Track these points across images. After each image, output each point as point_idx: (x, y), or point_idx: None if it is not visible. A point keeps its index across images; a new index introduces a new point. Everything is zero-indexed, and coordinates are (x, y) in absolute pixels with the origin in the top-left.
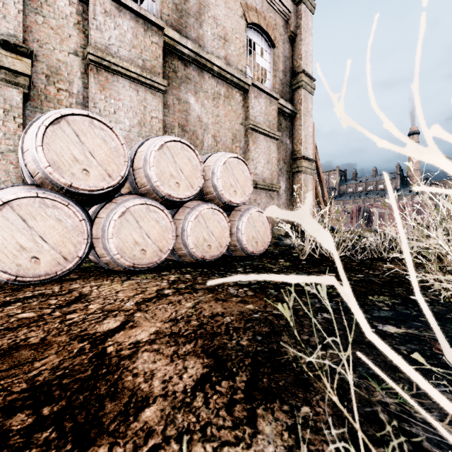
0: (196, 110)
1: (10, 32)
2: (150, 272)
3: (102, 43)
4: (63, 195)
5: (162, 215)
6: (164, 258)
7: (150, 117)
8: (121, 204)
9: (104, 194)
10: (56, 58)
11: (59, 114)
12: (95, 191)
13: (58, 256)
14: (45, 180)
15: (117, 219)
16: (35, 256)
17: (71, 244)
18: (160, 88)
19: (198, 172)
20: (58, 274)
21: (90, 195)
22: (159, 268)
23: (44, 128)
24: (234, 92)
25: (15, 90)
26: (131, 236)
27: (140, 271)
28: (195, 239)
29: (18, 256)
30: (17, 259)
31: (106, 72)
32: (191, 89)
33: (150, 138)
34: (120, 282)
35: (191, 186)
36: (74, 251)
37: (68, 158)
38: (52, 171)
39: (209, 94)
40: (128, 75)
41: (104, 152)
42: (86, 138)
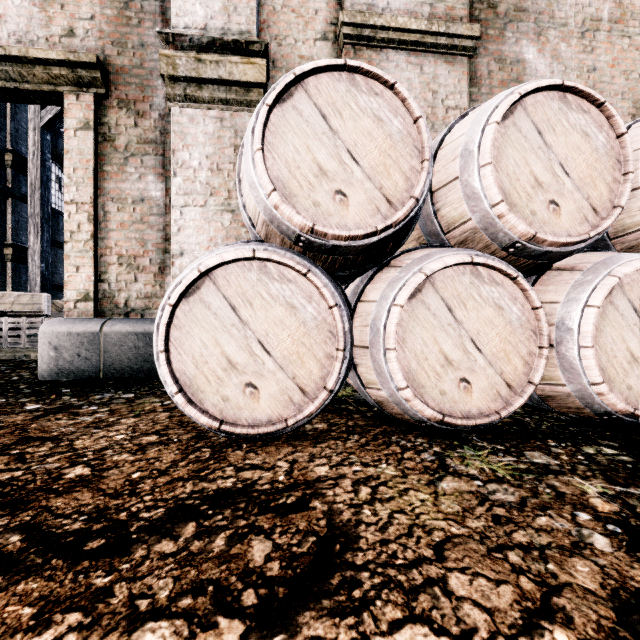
0: (539, 72)
1: (242, 29)
2: (488, 446)
3: (363, 1)
4: (299, 254)
5: (512, 290)
6: (517, 406)
7: (443, 110)
8: (413, 267)
9: (375, 247)
10: (299, 56)
11: (291, 74)
12: (359, 240)
13: (289, 384)
14: (270, 226)
15: (404, 304)
16: (251, 381)
17: (313, 359)
18: (464, 46)
19: (611, 167)
20: (289, 424)
21: (348, 250)
22: (504, 430)
23: (264, 112)
24: (638, 3)
25: (248, 114)
26: (434, 346)
27: (458, 434)
28: (602, 358)
29: (223, 381)
30: (222, 386)
31: (369, 49)
32: (528, 30)
33: (470, 110)
34: (424, 477)
35: (592, 207)
36: (318, 374)
37: (307, 171)
38: (279, 200)
39: (570, 27)
40: (404, 40)
41: (378, 146)
42: (341, 121)
